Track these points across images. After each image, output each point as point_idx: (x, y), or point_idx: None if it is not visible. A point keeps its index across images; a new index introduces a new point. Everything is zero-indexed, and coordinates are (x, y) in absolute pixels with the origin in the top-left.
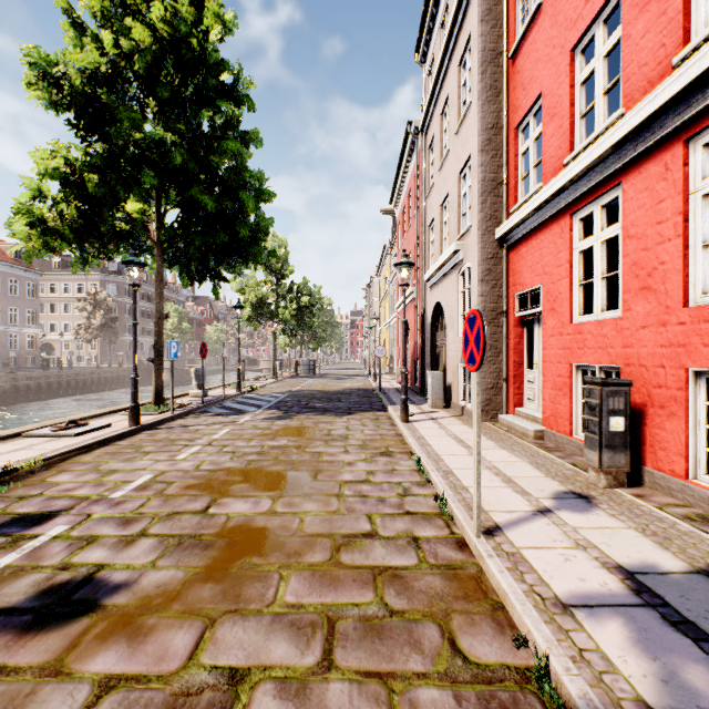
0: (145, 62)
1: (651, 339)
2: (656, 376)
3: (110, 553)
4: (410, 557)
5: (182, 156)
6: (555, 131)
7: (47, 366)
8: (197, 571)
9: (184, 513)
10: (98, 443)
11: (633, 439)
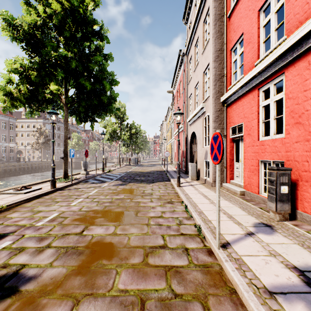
0: (58, 19)
1: (301, 148)
2: (303, 166)
3: (29, 257)
4: (184, 260)
5: (75, 63)
6: (250, 50)
7: (18, 160)
8: (73, 268)
9: (70, 234)
10: (34, 197)
11: (291, 196)
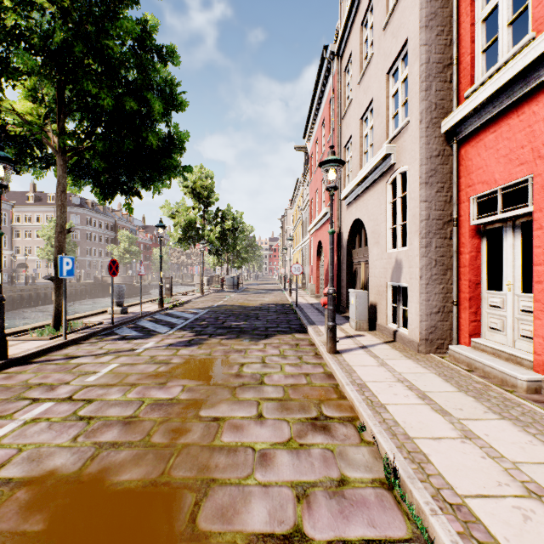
0: None
1: None
2: None
3: None
4: None
5: (62, 31)
6: None
7: (11, 281)
8: None
9: None
10: None
11: None
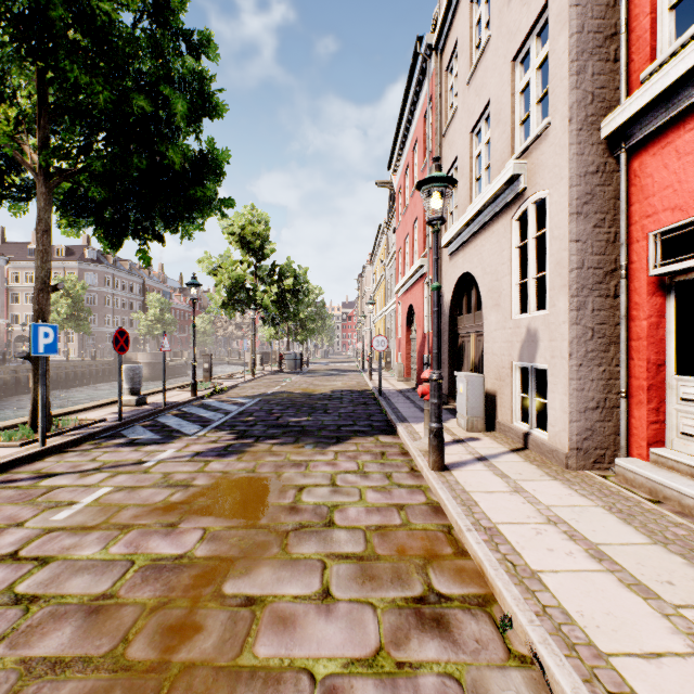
0: None
1: None
2: None
3: None
4: None
5: None
6: None
7: (2, 359)
8: None
9: None
10: None
11: None
